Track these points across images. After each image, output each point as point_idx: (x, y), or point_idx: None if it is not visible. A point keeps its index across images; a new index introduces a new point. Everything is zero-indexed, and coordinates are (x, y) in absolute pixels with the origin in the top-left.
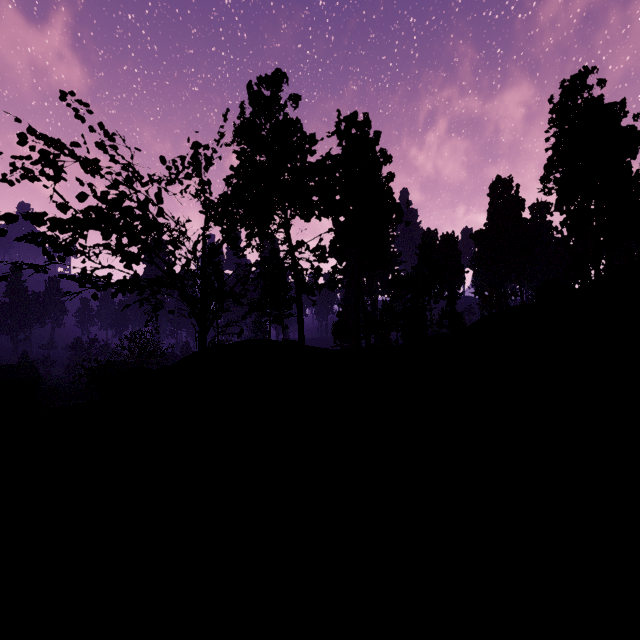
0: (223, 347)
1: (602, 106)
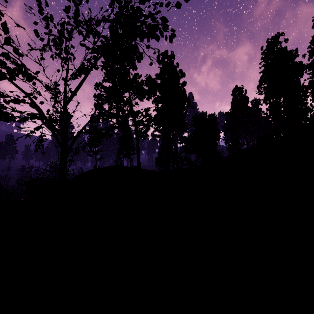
0: (98, 169)
1: (286, 51)
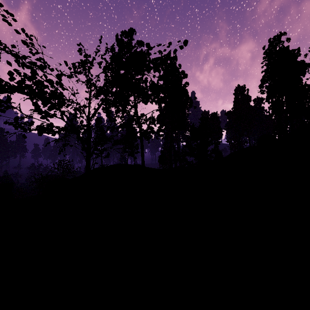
0: (104, 167)
1: (288, 51)
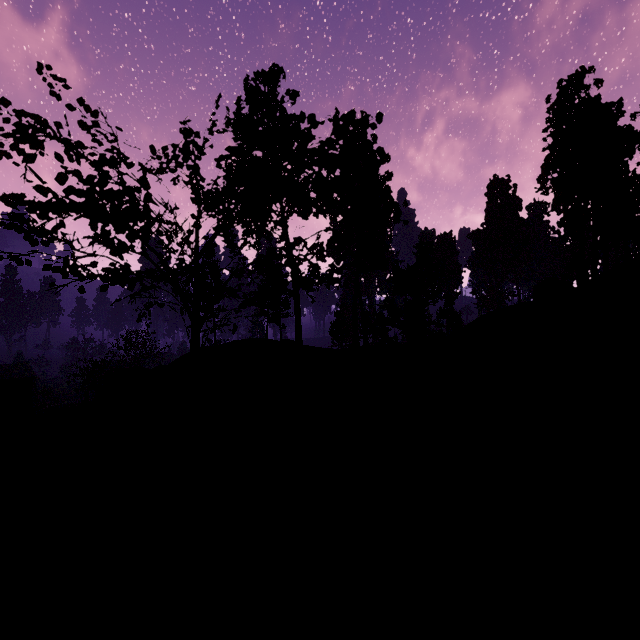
0: (220, 346)
1: (599, 106)
